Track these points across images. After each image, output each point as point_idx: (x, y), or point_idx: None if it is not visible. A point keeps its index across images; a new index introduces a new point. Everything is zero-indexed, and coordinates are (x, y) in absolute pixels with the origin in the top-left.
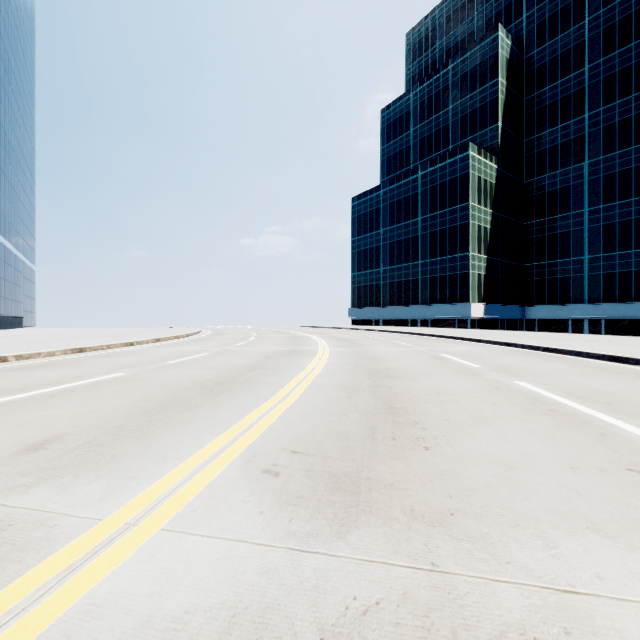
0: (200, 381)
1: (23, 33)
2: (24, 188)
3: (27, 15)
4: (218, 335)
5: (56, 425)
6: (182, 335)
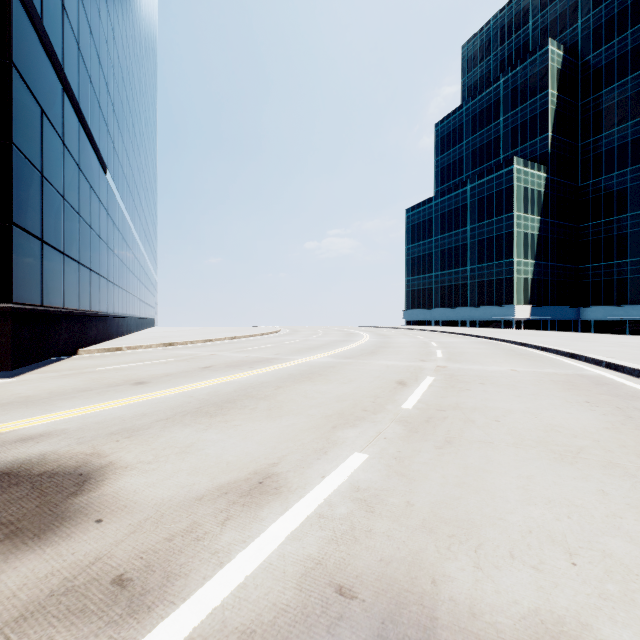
0: (305, 347)
1: (155, 112)
2: (155, 224)
3: (156, 96)
4: (296, 332)
5: (274, 352)
6: (273, 332)
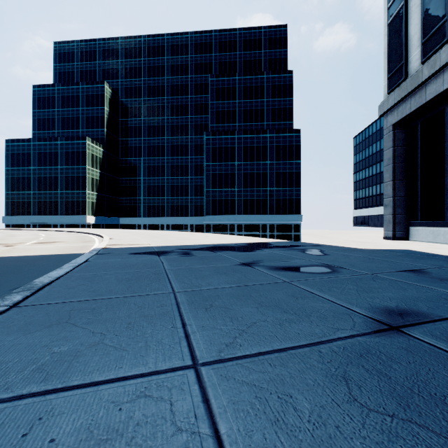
0: None
1: None
2: None
3: None
4: None
5: None
6: None
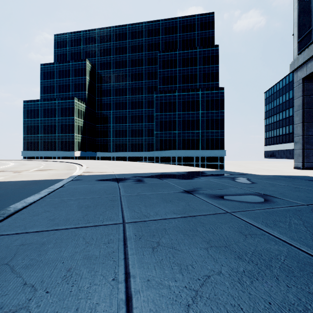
0: None
1: None
2: None
3: None
4: None
5: None
6: None
